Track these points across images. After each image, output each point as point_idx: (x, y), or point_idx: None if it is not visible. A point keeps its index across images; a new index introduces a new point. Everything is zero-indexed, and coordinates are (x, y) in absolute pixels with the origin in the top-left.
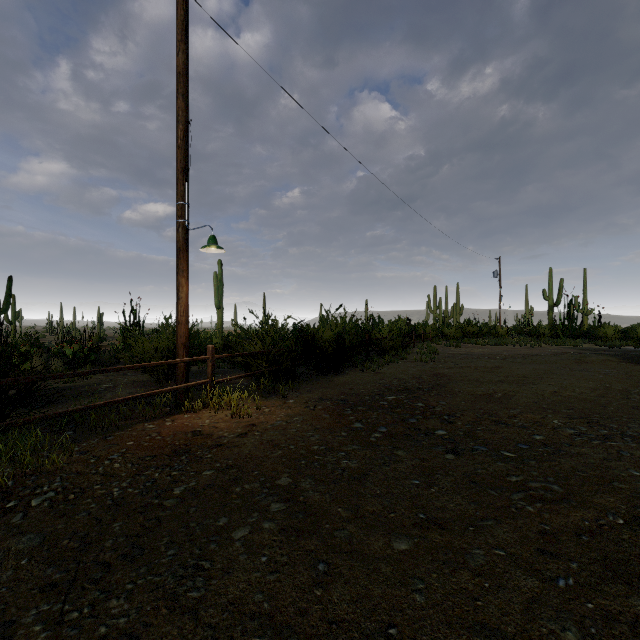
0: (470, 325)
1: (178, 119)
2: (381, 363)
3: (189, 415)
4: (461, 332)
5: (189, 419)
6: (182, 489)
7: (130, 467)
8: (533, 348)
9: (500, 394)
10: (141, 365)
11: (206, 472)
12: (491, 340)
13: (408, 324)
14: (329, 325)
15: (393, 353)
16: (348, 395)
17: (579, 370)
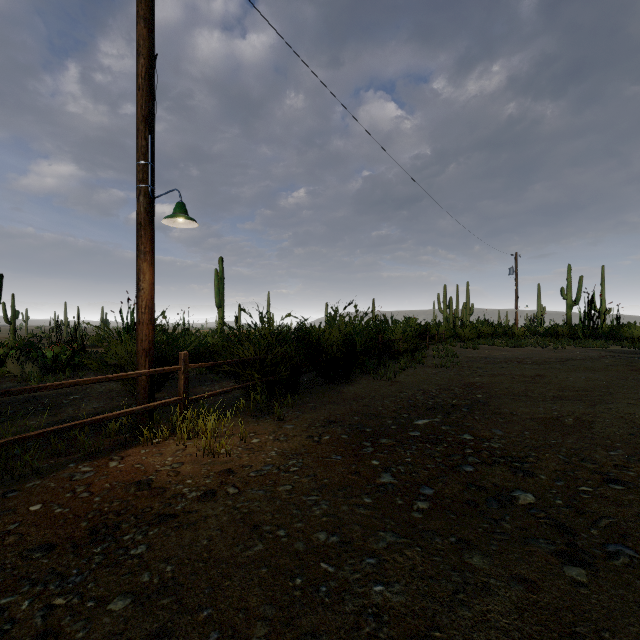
0: (484, 325)
1: (138, 51)
2: (396, 368)
3: (148, 449)
4: (476, 333)
5: (145, 456)
6: None
7: None
8: (557, 350)
9: (571, 418)
10: (72, 382)
11: (116, 601)
12: (510, 341)
13: (419, 324)
14: (337, 325)
15: (408, 357)
16: (363, 416)
17: None
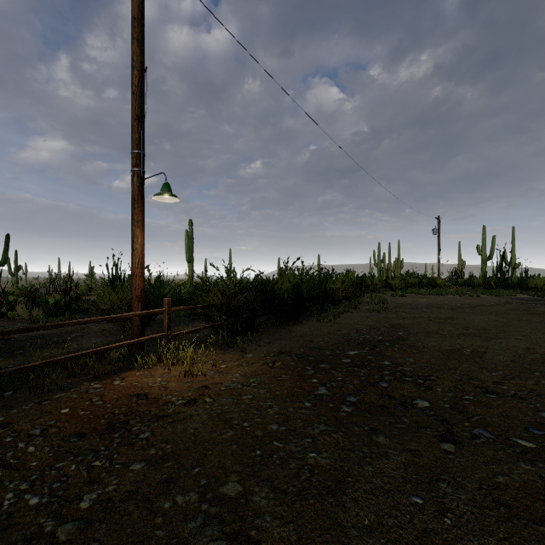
0: (412, 277)
1: (133, 65)
2: (336, 312)
3: (141, 372)
4: (405, 283)
5: (140, 377)
6: (94, 499)
7: (47, 451)
8: (472, 298)
9: (469, 350)
10: (87, 320)
11: (135, 465)
12: (433, 290)
13: (357, 276)
14: (287, 277)
15: (346, 303)
16: (307, 348)
17: (537, 322)
